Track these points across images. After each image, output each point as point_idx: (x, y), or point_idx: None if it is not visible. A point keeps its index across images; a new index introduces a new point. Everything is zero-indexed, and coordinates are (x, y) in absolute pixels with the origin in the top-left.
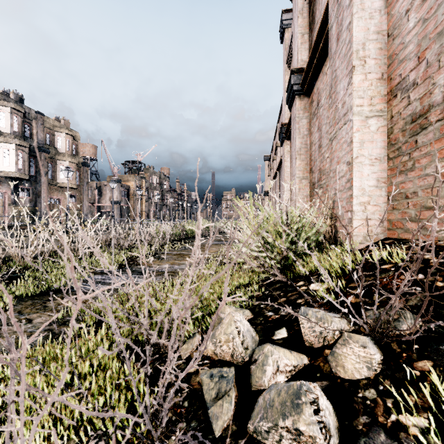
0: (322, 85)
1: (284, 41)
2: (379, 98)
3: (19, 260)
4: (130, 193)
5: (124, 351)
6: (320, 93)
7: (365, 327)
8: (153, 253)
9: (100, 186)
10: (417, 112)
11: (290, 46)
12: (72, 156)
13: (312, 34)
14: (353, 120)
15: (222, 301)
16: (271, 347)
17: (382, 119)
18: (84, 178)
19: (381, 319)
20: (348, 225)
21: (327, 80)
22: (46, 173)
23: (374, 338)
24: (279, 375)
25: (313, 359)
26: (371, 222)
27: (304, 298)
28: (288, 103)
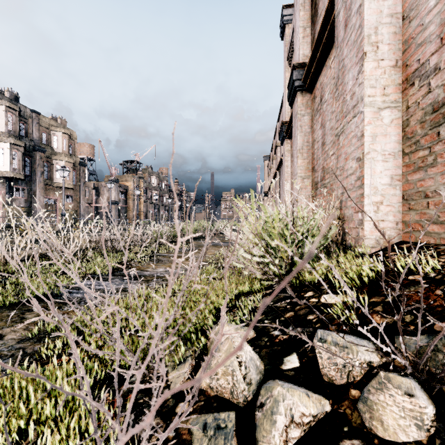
0: (326, 80)
1: (285, 38)
2: (393, 87)
3: (4, 264)
4: (128, 194)
5: (90, 396)
6: (324, 88)
7: (406, 363)
8: (149, 256)
9: (97, 186)
10: (440, 100)
11: (291, 41)
12: (69, 155)
13: (315, 27)
14: (364, 112)
15: (218, 335)
16: (282, 388)
17: (396, 111)
18: (81, 178)
19: (427, 354)
20: (358, 227)
21: (331, 74)
22: (42, 173)
23: (416, 377)
24: (293, 429)
25: (336, 402)
26: (384, 224)
27: (316, 314)
28: (290, 100)
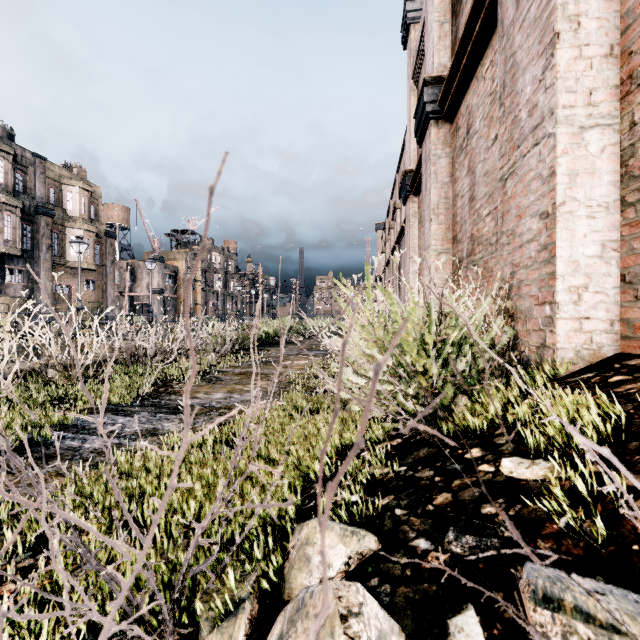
0: (477, 99)
1: (409, 45)
2: (606, 91)
3: None
4: (178, 278)
5: None
6: (473, 112)
7: None
8: (201, 372)
9: (133, 267)
10: None
11: (418, 49)
12: (89, 222)
13: (458, 20)
14: (556, 133)
15: None
16: None
17: (611, 131)
18: (109, 255)
19: None
20: (544, 330)
21: (485, 89)
22: (49, 247)
23: None
24: None
25: None
26: (590, 324)
27: (500, 503)
28: (418, 135)
